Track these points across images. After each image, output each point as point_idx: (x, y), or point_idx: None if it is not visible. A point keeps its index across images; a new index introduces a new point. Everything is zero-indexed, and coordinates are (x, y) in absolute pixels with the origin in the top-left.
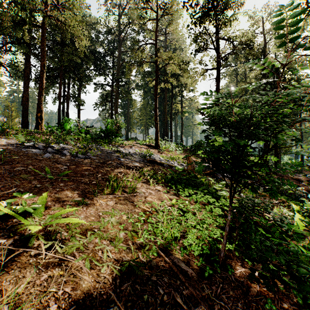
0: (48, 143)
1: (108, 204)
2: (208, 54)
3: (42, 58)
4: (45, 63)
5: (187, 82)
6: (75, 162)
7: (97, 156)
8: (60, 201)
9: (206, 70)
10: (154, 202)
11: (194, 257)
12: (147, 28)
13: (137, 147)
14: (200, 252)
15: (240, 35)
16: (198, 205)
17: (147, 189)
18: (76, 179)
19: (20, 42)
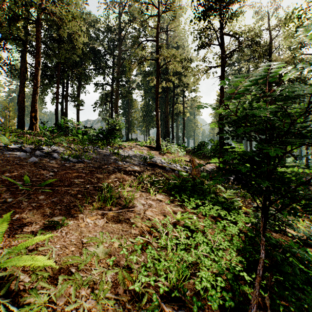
0: (38, 145)
1: (96, 223)
2: (211, 51)
3: (36, 54)
4: (40, 60)
5: (189, 81)
6: (65, 166)
7: (92, 159)
8: (32, 222)
9: (210, 68)
10: (155, 218)
11: (211, 310)
12: (148, 25)
13: (137, 148)
14: (219, 301)
15: (246, 30)
16: (208, 220)
17: (147, 199)
18: (61, 190)
19: (15, 39)
